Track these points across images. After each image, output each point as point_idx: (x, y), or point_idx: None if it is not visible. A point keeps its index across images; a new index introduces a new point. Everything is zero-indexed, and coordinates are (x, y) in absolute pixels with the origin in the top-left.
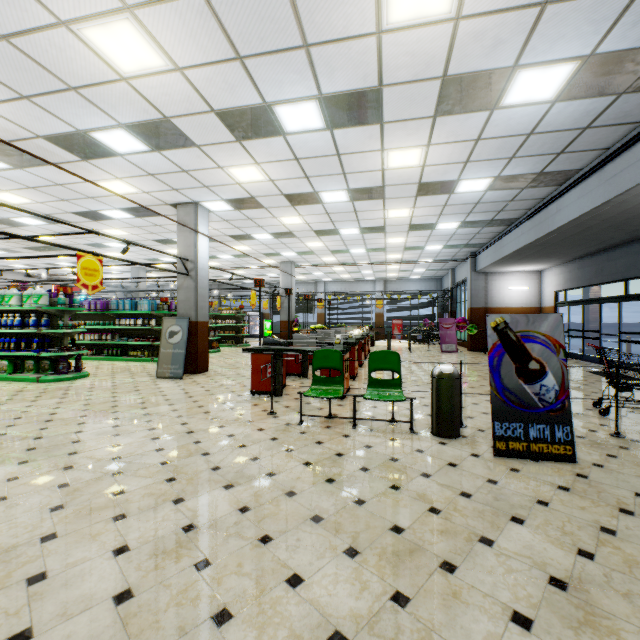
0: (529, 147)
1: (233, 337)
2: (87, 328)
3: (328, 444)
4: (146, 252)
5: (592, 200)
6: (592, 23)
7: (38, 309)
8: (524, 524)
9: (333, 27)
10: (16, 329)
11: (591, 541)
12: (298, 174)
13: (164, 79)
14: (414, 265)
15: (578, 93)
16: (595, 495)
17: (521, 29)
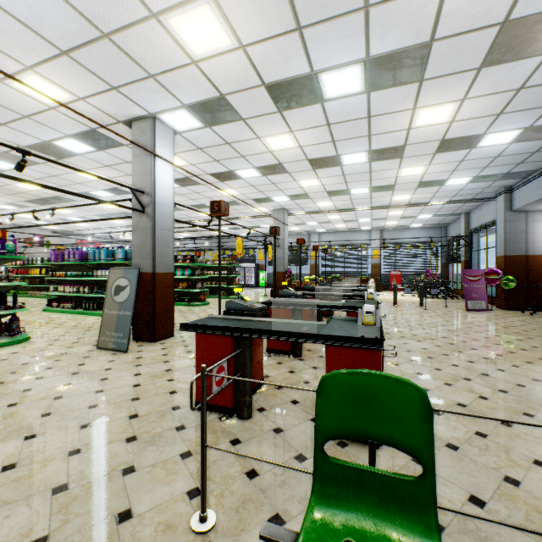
0: None
1: (225, 288)
2: (71, 279)
3: None
4: None
5: None
6: None
7: None
8: None
9: None
10: None
11: None
12: (284, 21)
13: None
14: (421, 209)
15: None
16: None
17: None
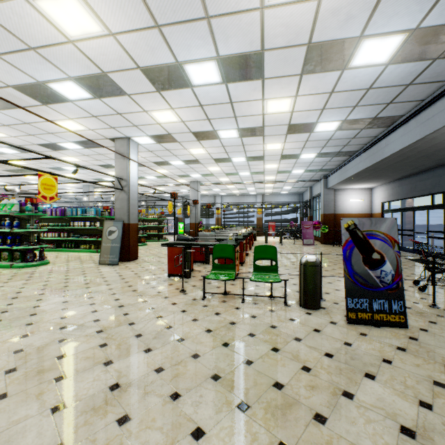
0: (368, 98)
1: (156, 234)
2: (50, 228)
3: (224, 315)
4: (93, 174)
5: (411, 137)
6: (419, 3)
7: (11, 214)
8: (375, 379)
9: (228, 3)
10: None
11: (428, 393)
12: (202, 117)
13: (101, 42)
14: (284, 184)
15: (405, 58)
16: (425, 354)
17: (367, 7)
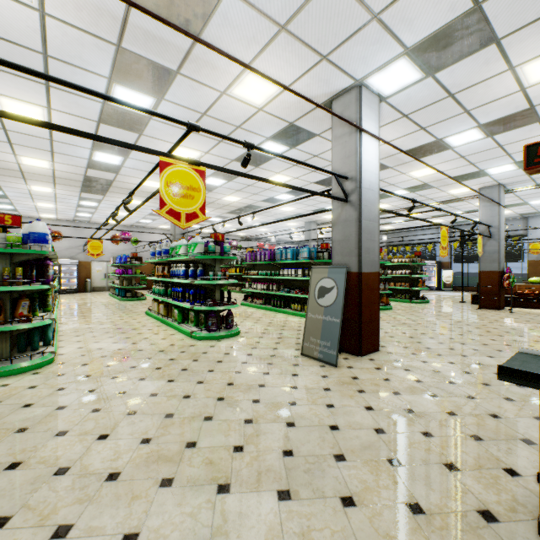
0: None
1: (405, 290)
2: (260, 278)
3: None
4: (312, 201)
5: None
6: None
7: (191, 258)
8: None
9: None
10: (181, 279)
11: None
12: None
13: None
14: None
15: None
16: None
17: None
